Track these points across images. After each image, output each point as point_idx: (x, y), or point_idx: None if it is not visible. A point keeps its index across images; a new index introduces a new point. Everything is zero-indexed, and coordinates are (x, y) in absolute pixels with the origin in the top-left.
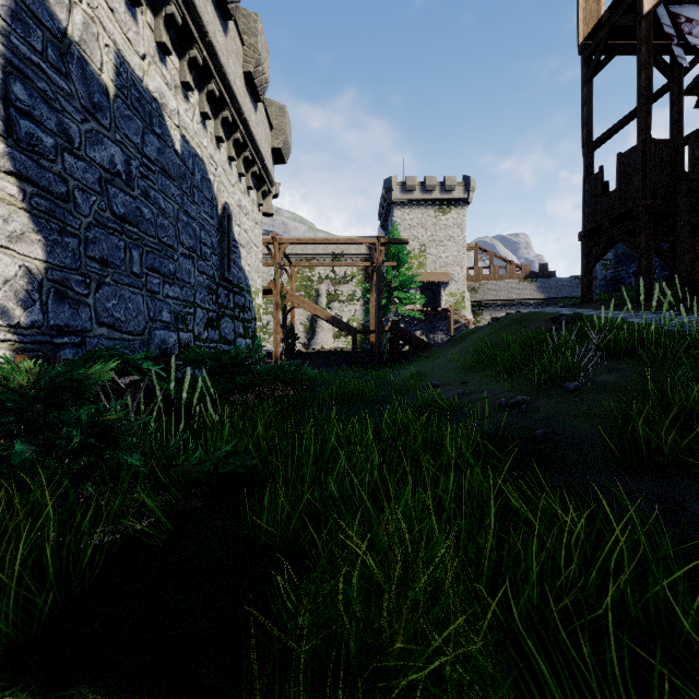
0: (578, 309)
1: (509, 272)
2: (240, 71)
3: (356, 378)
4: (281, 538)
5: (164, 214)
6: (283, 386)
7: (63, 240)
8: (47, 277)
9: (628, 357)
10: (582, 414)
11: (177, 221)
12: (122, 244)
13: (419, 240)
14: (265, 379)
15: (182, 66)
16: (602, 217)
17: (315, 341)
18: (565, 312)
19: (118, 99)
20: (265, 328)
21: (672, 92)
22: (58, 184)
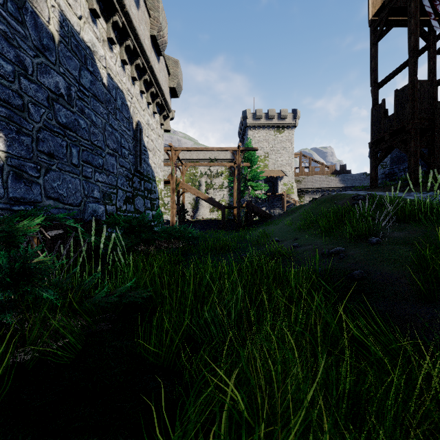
0: (369, 192)
1: (321, 170)
2: (148, 34)
3: (224, 237)
4: (165, 358)
5: (95, 125)
6: (175, 240)
7: (20, 138)
8: (7, 163)
9: (410, 221)
10: (385, 259)
11: (104, 130)
12: (65, 143)
13: (264, 150)
14: (162, 236)
15: (108, 27)
16: (384, 132)
17: (198, 214)
18: (361, 193)
19: (61, 44)
20: (166, 205)
21: (429, 51)
22: (16, 98)
